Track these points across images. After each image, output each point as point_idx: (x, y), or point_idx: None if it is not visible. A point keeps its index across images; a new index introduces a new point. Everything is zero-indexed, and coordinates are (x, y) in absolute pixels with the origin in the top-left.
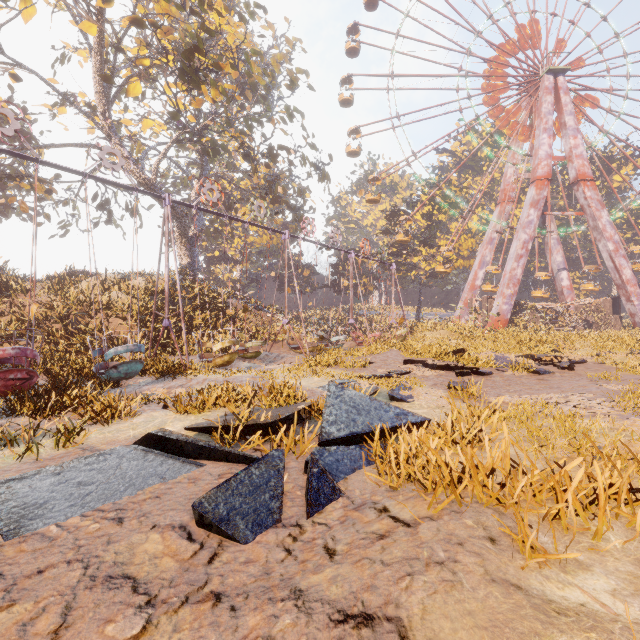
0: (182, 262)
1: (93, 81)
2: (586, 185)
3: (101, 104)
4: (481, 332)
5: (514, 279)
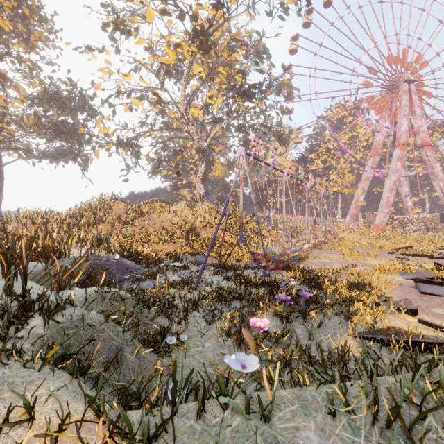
0: (200, 192)
1: (181, 92)
2: (427, 148)
3: (184, 105)
4: (384, 235)
5: (389, 203)
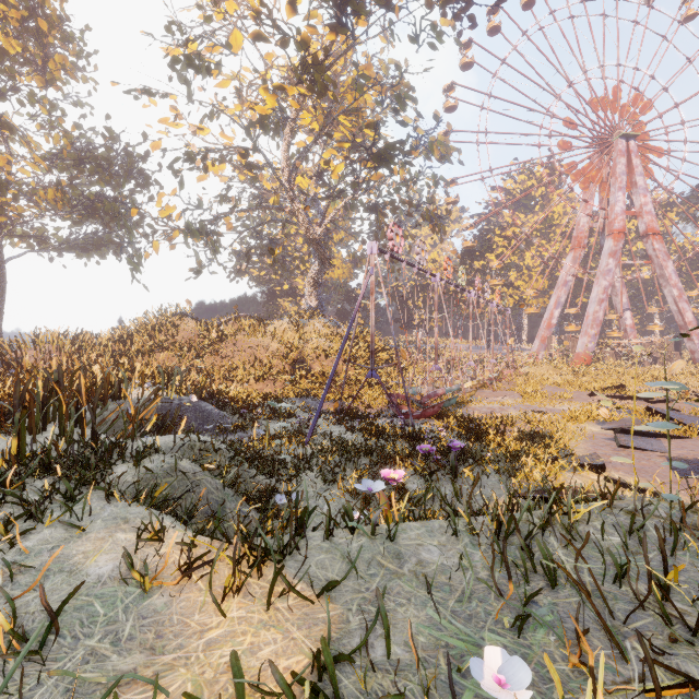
0: (311, 304)
1: (282, 152)
2: (655, 238)
3: (287, 172)
4: (587, 369)
5: (597, 321)
